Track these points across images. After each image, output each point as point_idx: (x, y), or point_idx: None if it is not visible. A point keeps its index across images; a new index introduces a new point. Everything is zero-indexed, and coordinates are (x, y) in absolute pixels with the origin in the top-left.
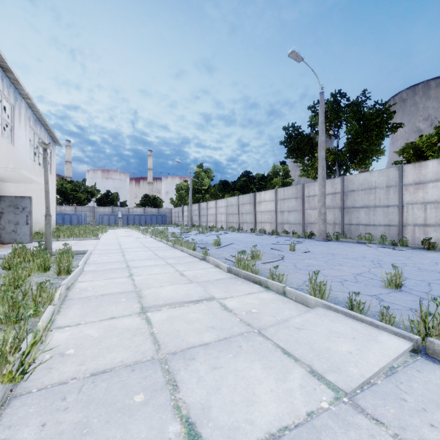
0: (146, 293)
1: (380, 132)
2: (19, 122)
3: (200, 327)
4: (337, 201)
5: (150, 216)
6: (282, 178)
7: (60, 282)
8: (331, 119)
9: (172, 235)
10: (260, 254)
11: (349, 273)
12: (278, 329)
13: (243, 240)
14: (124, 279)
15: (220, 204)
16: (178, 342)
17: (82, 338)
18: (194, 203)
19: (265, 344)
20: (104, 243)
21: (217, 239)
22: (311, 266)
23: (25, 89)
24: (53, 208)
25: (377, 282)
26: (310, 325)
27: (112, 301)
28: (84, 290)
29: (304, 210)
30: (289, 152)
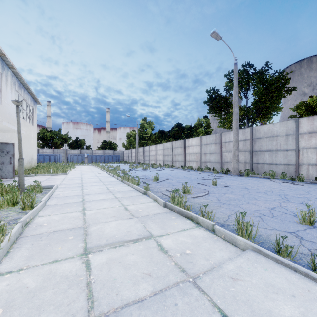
0: (92, 231)
1: (279, 93)
2: (6, 86)
3: (136, 274)
4: (247, 145)
5: (107, 156)
6: (204, 128)
7: (22, 217)
8: (242, 84)
9: (122, 171)
10: (190, 189)
11: (265, 208)
12: (213, 279)
13: (176, 175)
14: (77, 214)
15: (159, 147)
16: (112, 297)
17: (17, 291)
18: (139, 146)
19: (202, 300)
20: (70, 178)
21: (156, 175)
22: (231, 200)
23: (10, 60)
24: (35, 151)
25: (291, 217)
26: (244, 274)
27: (60, 239)
28: (40, 226)
29: (221, 152)
30: (210, 109)
